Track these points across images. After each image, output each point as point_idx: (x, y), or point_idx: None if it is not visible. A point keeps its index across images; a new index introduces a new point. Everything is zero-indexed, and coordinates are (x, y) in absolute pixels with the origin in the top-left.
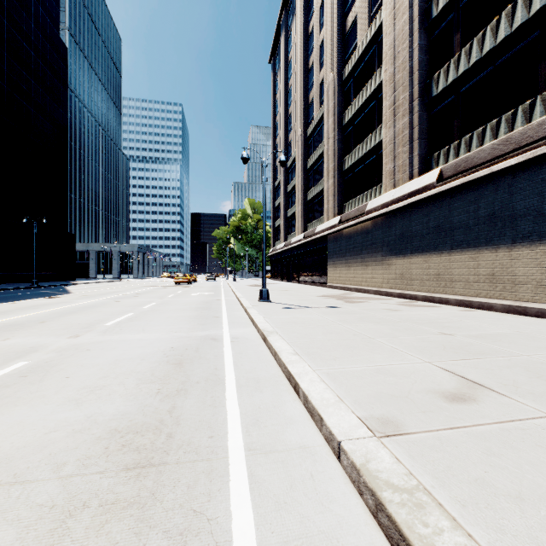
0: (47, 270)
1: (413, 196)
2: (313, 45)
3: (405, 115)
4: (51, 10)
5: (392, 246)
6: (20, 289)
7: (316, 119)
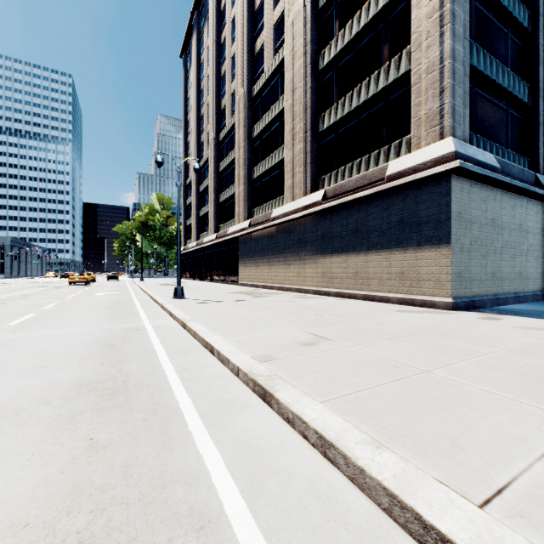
0: None
1: (306, 209)
2: (225, 55)
3: (301, 142)
4: None
5: (292, 249)
6: None
7: (228, 126)
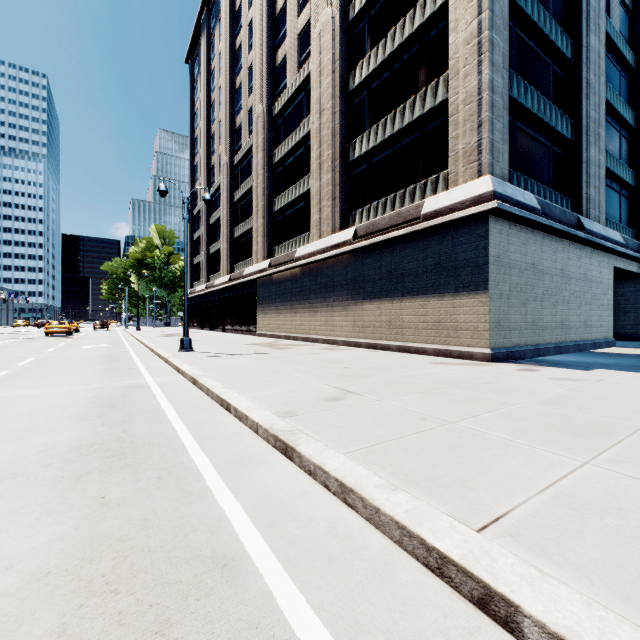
0: None
1: (335, 249)
2: (241, 65)
3: (329, 172)
4: None
5: (319, 295)
6: None
7: (245, 148)
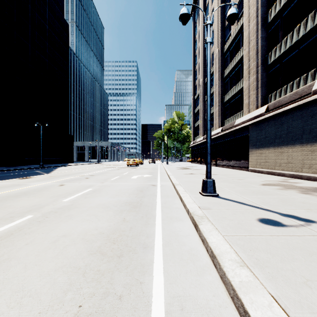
0: (56, 157)
1: None
2: None
3: None
4: (58, 1)
5: None
6: (28, 169)
7: (234, 33)
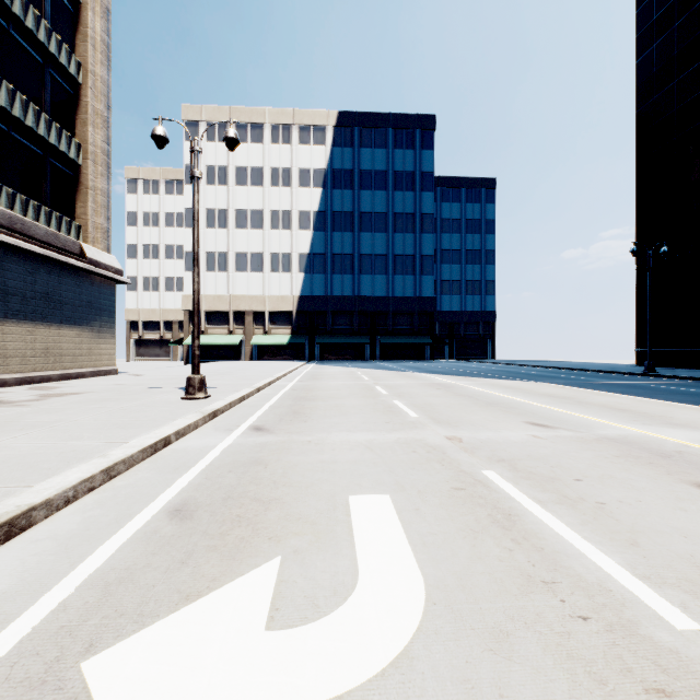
0: None
1: None
2: None
3: None
4: None
5: None
6: None
7: None
